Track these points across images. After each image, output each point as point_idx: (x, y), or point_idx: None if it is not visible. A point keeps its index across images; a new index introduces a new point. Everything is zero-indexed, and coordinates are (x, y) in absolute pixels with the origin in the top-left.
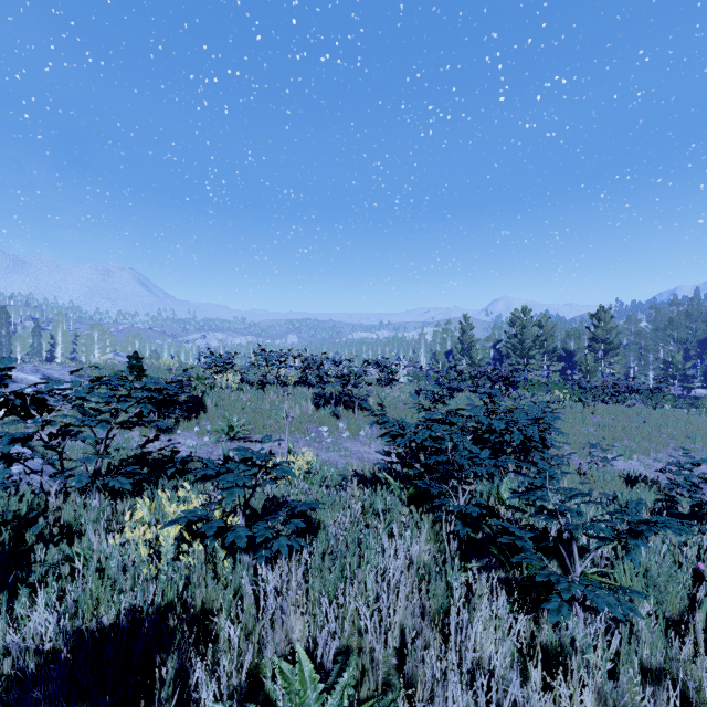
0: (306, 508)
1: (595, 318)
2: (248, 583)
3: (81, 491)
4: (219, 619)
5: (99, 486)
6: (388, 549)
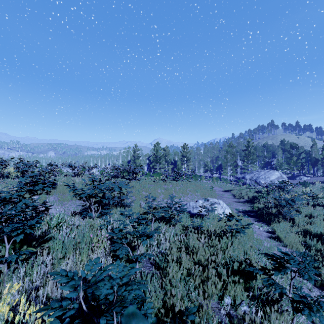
0: None
1: (183, 148)
2: None
3: None
4: None
5: None
6: None
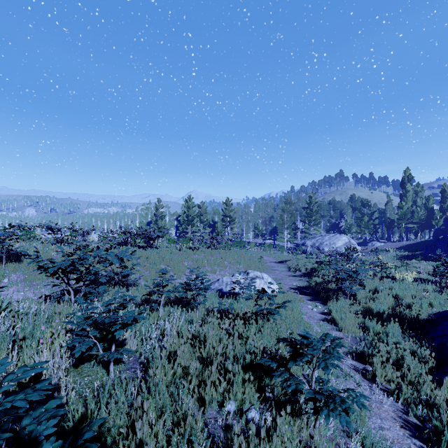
0: None
1: (225, 204)
2: None
3: None
4: None
5: None
6: None
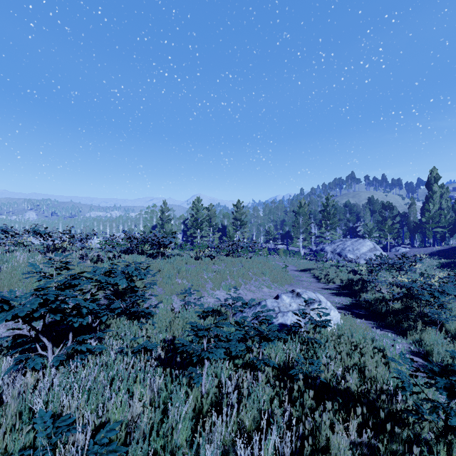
0: None
1: (236, 207)
2: None
3: None
4: None
5: None
6: None
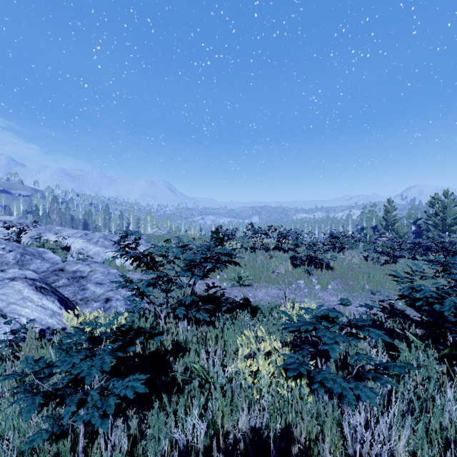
0: (403, 371)
1: None
2: (346, 427)
3: (172, 316)
4: (315, 448)
5: (192, 317)
6: (456, 412)
